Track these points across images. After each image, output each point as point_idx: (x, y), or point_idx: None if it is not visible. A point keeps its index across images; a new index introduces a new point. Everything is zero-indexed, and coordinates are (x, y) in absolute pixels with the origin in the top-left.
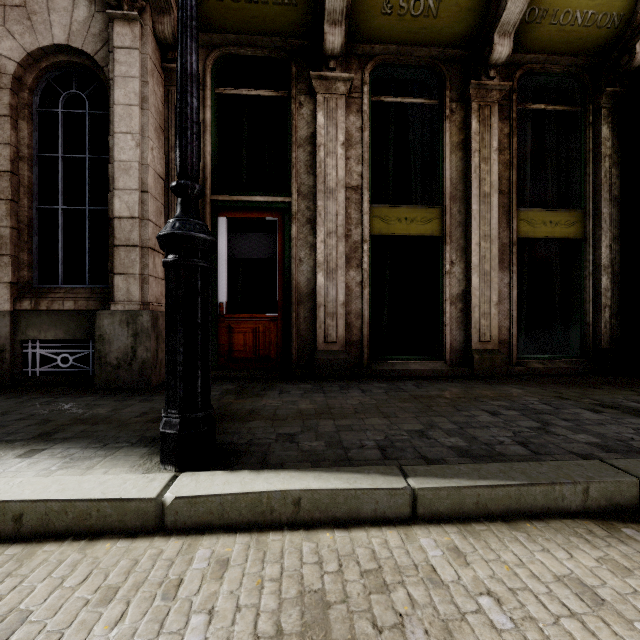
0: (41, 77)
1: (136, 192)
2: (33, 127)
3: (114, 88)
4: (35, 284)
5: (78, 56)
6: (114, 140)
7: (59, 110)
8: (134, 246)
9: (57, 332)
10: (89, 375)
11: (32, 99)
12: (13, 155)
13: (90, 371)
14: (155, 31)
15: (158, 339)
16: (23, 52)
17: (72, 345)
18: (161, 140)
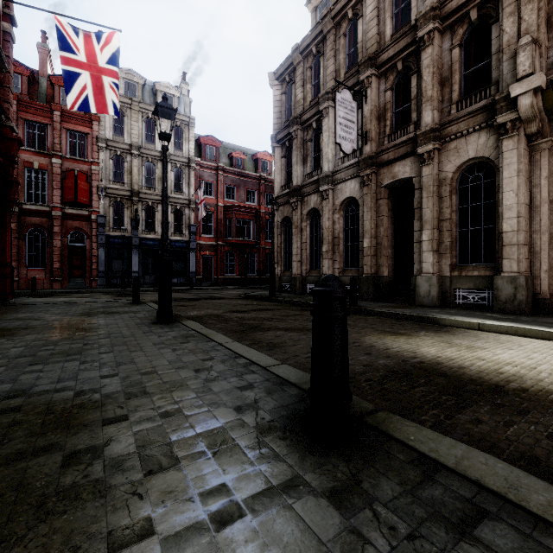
0: (460, 173)
1: (515, 218)
2: (456, 196)
3: (502, 171)
4: (457, 264)
5: (479, 158)
6: (502, 196)
7: (468, 185)
8: (514, 245)
9: (469, 285)
10: (485, 306)
11: (456, 184)
12: (450, 211)
13: (486, 304)
14: (525, 133)
15: (527, 290)
16: (455, 167)
17: (476, 291)
18: (527, 185)
